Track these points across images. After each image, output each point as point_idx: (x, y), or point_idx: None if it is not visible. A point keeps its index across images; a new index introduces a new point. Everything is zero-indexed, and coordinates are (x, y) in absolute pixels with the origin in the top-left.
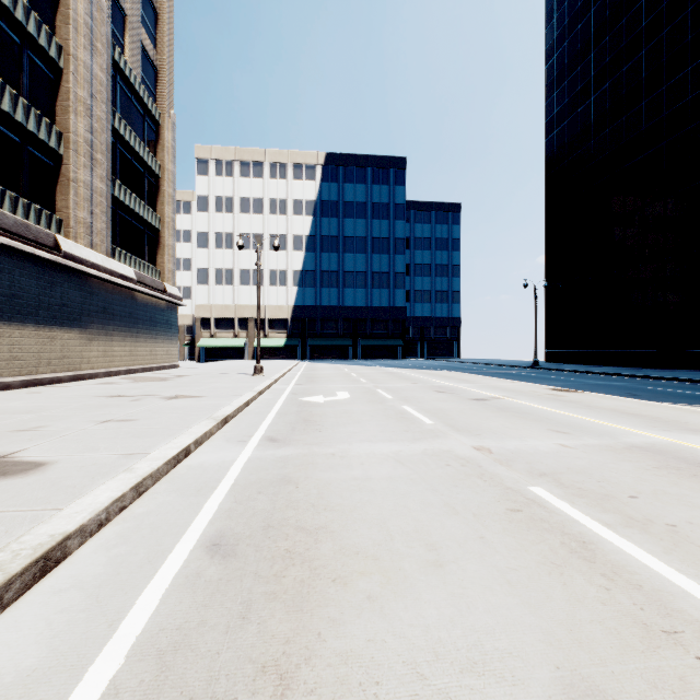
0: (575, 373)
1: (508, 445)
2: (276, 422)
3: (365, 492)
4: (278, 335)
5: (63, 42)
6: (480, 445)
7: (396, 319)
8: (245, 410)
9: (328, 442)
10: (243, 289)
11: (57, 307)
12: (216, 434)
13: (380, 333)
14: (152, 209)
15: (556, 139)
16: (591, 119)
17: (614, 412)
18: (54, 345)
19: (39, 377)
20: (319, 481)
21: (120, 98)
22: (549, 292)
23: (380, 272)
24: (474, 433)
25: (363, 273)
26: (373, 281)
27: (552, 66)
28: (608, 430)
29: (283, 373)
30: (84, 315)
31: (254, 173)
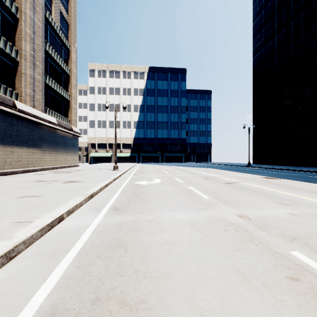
0: (270, 169)
1: (258, 214)
2: (120, 197)
3: (174, 257)
4: (127, 151)
5: (19, 5)
6: (241, 213)
7: (181, 144)
8: (105, 189)
9: (149, 211)
10: (110, 130)
11: (15, 136)
12: (84, 205)
13: (174, 150)
14: (66, 90)
15: (258, 58)
16: (275, 48)
17: (305, 191)
18: (13, 155)
19: (5, 171)
20: (142, 245)
21: (49, 36)
22: (254, 130)
23: (174, 122)
24: (234, 205)
25: (166, 122)
26: (171, 126)
27: (256, 23)
28: (311, 202)
29: (128, 169)
30: (30, 140)
31: (115, 76)
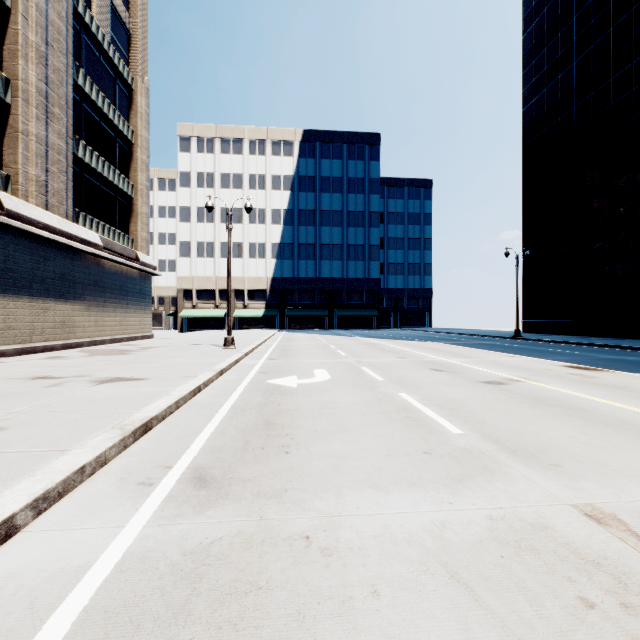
0: (567, 345)
1: None
2: (223, 429)
3: None
4: (257, 305)
5: None
6: (589, 503)
7: (371, 290)
8: (190, 402)
9: (299, 488)
10: (223, 261)
11: None
12: (113, 461)
13: (355, 303)
14: (124, 175)
15: (534, 108)
16: (573, 84)
17: None
18: None
19: None
20: None
21: (86, 56)
22: (527, 262)
23: (355, 245)
24: (545, 461)
25: (339, 246)
26: (349, 253)
27: (530, 34)
28: None
29: (257, 344)
30: (36, 282)
31: (234, 149)
